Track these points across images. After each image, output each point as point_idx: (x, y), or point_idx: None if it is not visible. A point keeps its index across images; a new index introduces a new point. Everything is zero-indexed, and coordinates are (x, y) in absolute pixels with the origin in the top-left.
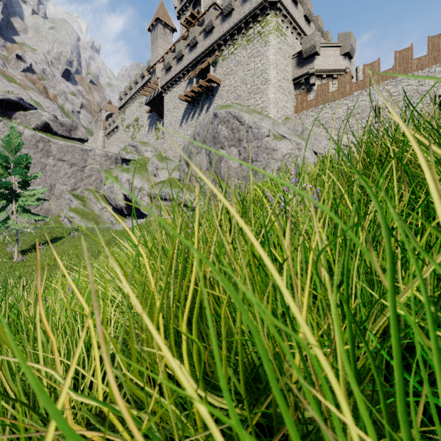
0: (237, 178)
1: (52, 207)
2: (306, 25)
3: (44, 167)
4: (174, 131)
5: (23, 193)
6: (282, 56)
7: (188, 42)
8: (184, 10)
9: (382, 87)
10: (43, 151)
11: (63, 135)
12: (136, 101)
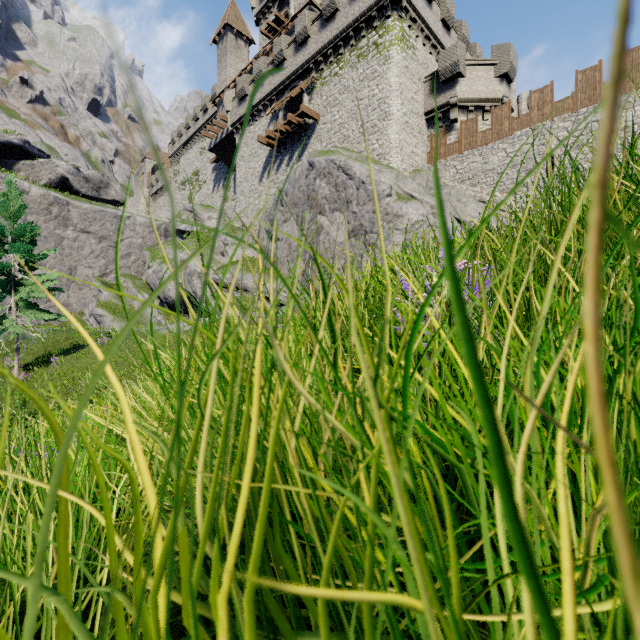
0: (343, 257)
1: (72, 301)
2: (444, 33)
3: (60, 242)
4: (251, 189)
5: (27, 280)
6: (410, 78)
7: (271, 58)
8: (265, 12)
9: (556, 123)
10: (58, 219)
11: (89, 195)
12: (195, 146)
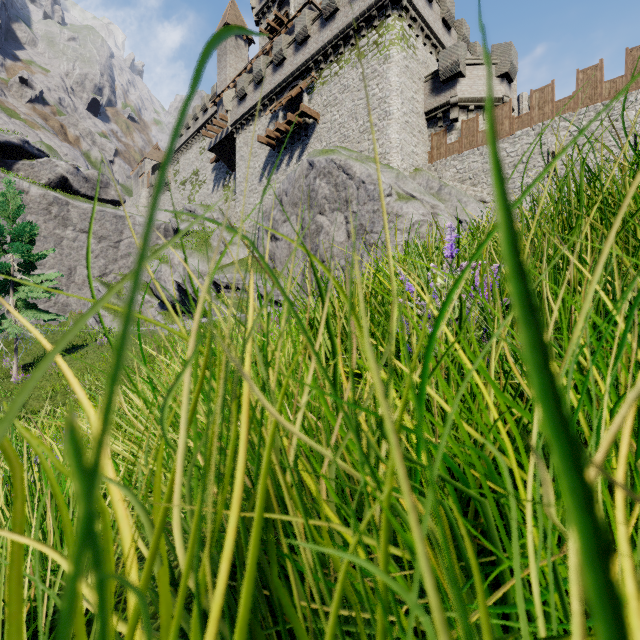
0: (343, 257)
1: (72, 301)
2: (444, 32)
3: (60, 242)
4: (251, 189)
5: (26, 280)
6: (410, 78)
7: (271, 58)
8: (265, 12)
9: (557, 123)
10: (58, 219)
11: (88, 195)
12: (195, 146)
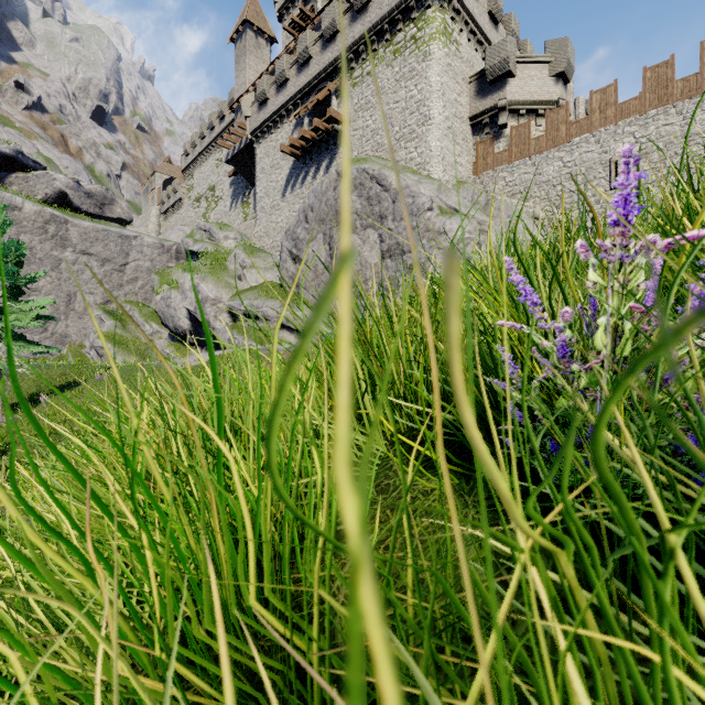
0: (377, 281)
1: (71, 331)
2: (491, 28)
3: (57, 265)
4: (273, 205)
5: (12, 308)
6: (453, 77)
7: (295, 57)
8: (289, 7)
9: (621, 128)
10: (55, 239)
11: (91, 212)
12: (210, 158)
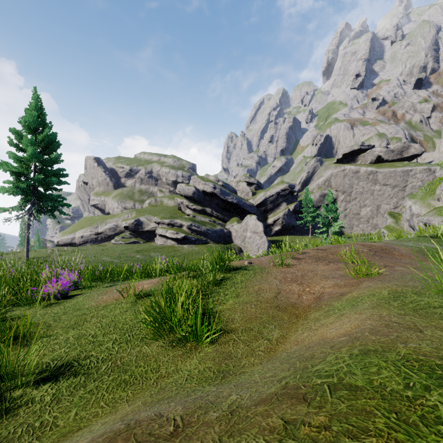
0: None
1: (378, 223)
2: None
3: (372, 193)
4: None
5: (333, 224)
6: None
7: None
8: None
9: None
10: (371, 181)
11: (394, 159)
12: None
